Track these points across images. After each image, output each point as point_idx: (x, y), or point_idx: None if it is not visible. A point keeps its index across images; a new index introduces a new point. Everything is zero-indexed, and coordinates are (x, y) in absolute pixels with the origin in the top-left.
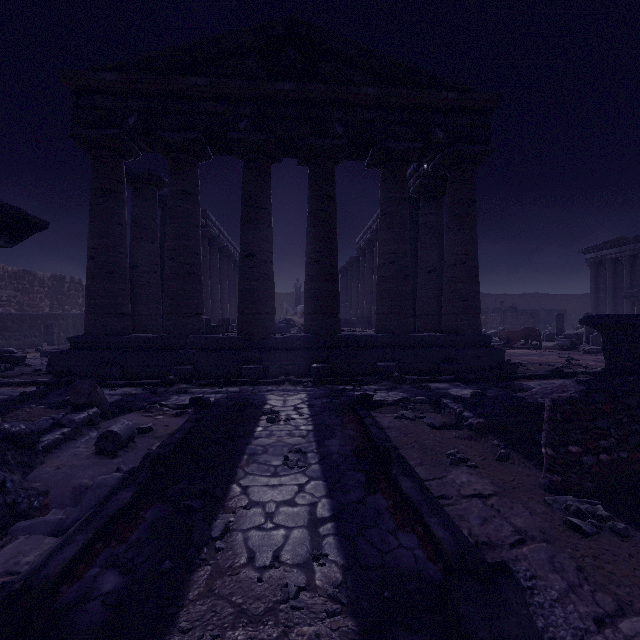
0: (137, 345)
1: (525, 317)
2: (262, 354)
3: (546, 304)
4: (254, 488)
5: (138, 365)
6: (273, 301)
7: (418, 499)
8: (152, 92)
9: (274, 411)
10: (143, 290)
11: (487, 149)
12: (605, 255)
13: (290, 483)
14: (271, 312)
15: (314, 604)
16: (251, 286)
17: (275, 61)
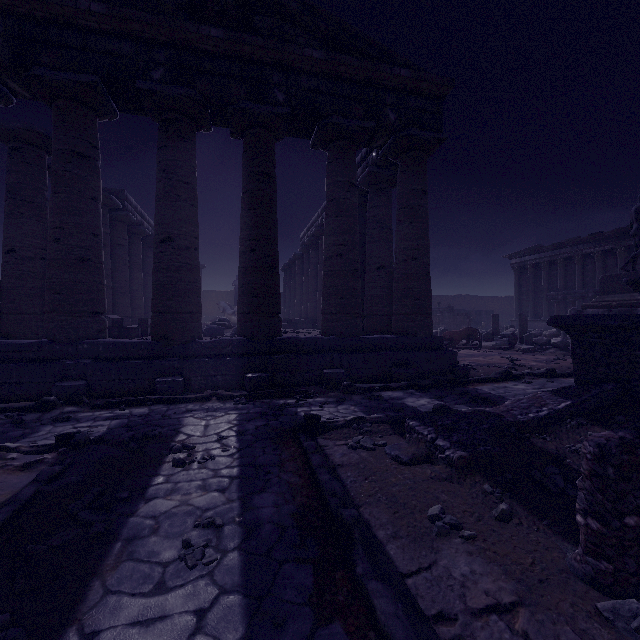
0: (2, 355)
1: (461, 317)
2: (182, 363)
3: (476, 305)
4: (108, 637)
5: (2, 382)
6: (198, 297)
7: None
8: (25, 12)
9: (187, 446)
10: (23, 281)
11: (439, 137)
12: (527, 261)
13: (182, 610)
14: (195, 311)
15: None
16: (168, 278)
17: (200, 2)
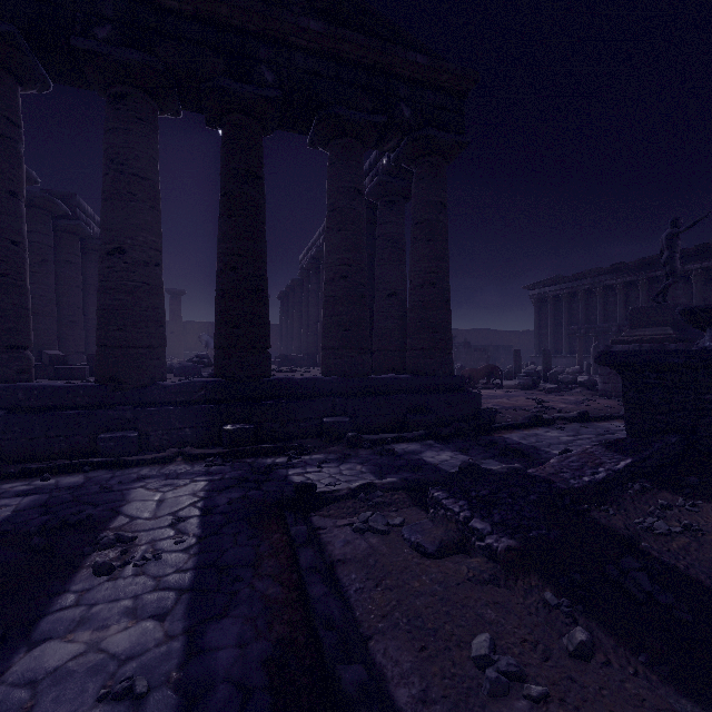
0: None
1: (479, 353)
2: (137, 413)
3: (493, 340)
4: None
5: None
6: (161, 327)
7: None
8: None
9: (123, 537)
10: None
11: (461, 140)
12: (547, 292)
13: None
14: (157, 345)
15: None
16: (118, 301)
17: None
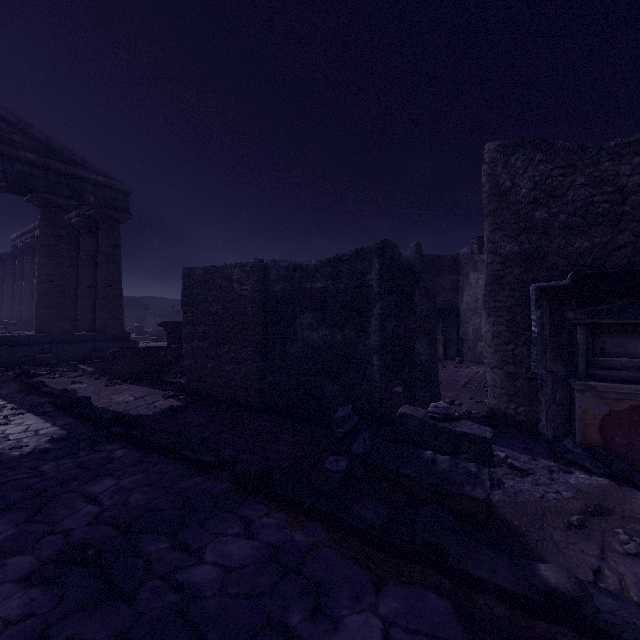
0: None
1: None
2: None
3: None
4: None
5: None
6: None
7: (51, 389)
8: None
9: None
10: None
11: (127, 217)
12: None
13: None
14: None
15: (6, 410)
16: None
17: None
